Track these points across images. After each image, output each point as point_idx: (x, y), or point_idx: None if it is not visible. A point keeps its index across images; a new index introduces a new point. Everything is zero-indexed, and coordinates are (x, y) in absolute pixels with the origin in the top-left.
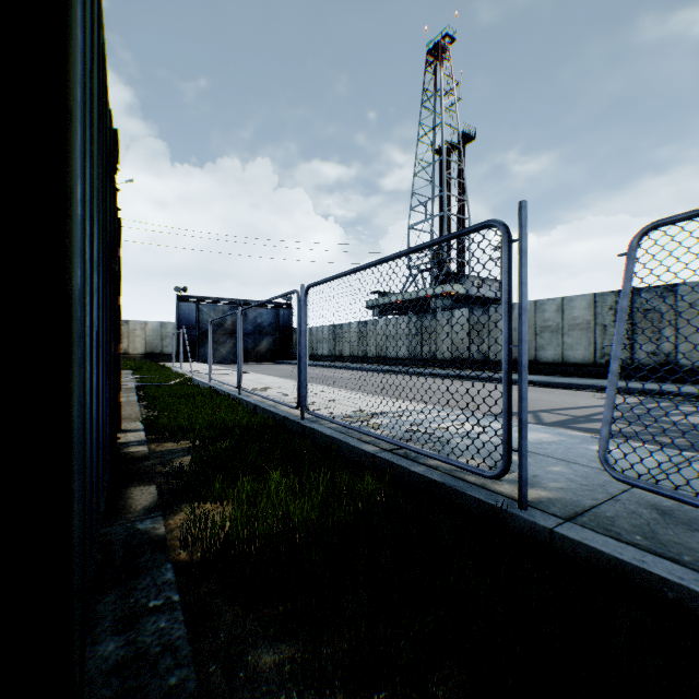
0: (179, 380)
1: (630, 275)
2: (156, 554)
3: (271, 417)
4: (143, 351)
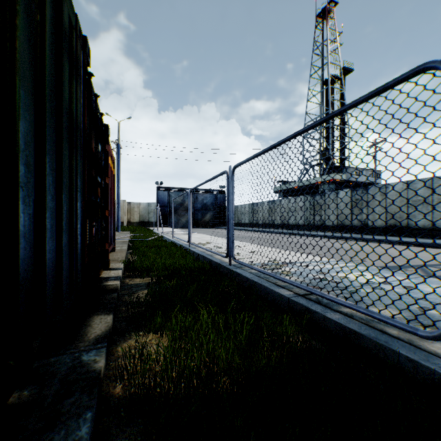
0: (155, 237)
1: None
2: (83, 395)
3: (208, 263)
4: (138, 220)
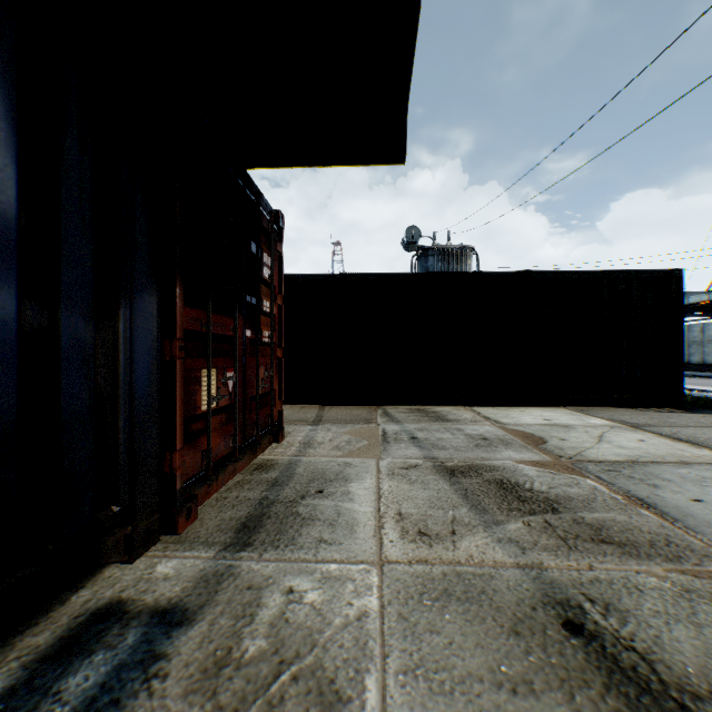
0: None
1: None
2: None
3: None
4: None
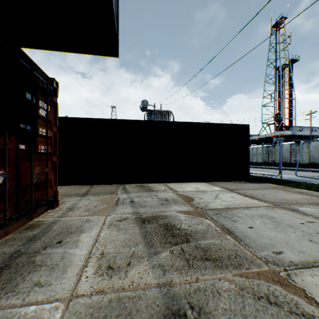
0: None
1: (300, 149)
2: None
3: None
4: None
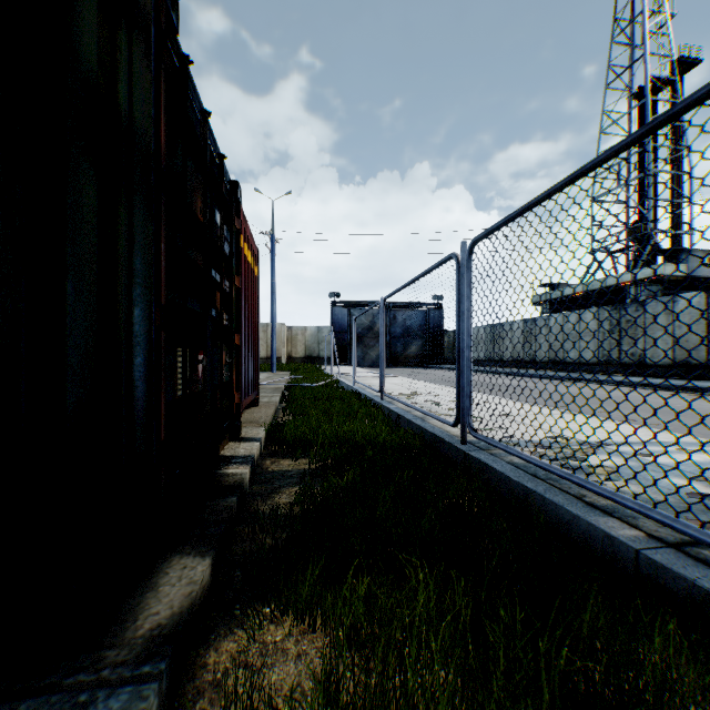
0: (325, 382)
1: None
2: None
3: (417, 435)
4: (303, 354)
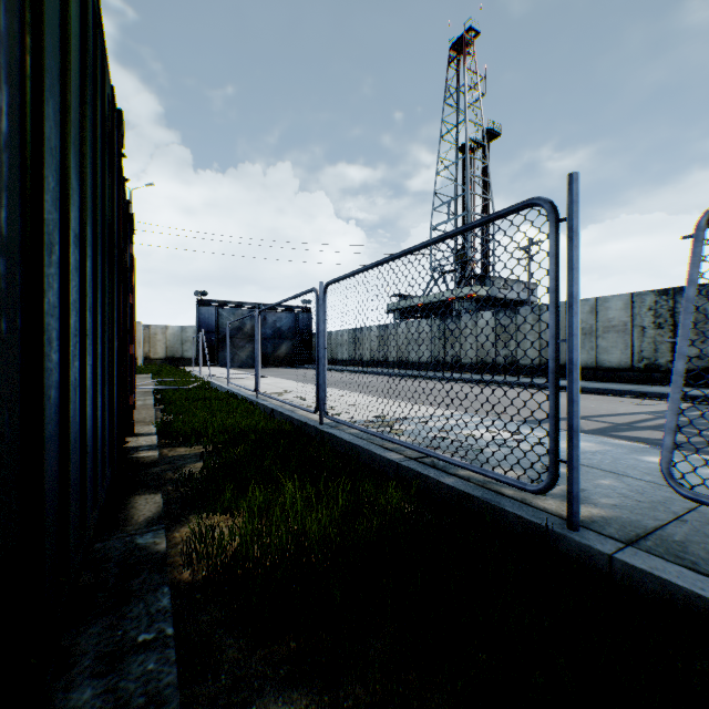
0: (197, 384)
1: (698, 260)
2: (153, 574)
3: (288, 422)
4: (164, 355)
